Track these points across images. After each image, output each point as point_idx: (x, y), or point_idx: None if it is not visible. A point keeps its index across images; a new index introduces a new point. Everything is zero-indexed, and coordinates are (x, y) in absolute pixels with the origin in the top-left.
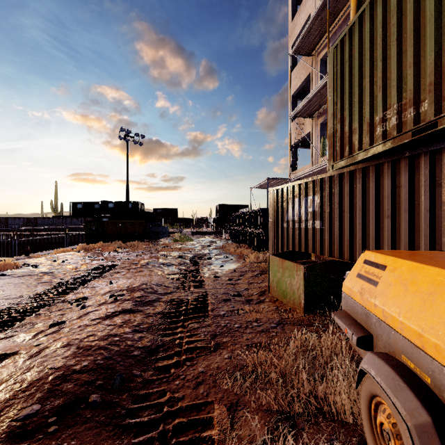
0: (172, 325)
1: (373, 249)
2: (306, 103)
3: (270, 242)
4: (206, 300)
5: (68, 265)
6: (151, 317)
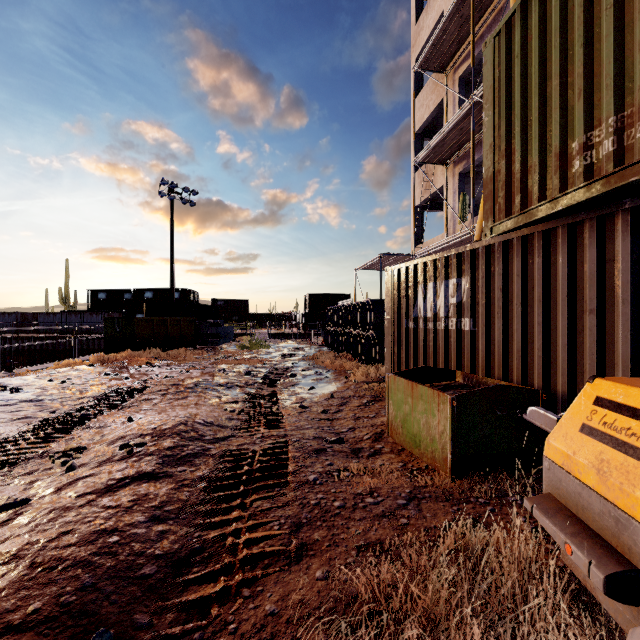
0: (222, 505)
1: (564, 366)
2: (439, 142)
3: (388, 351)
4: (284, 453)
5: (70, 387)
6: (188, 488)
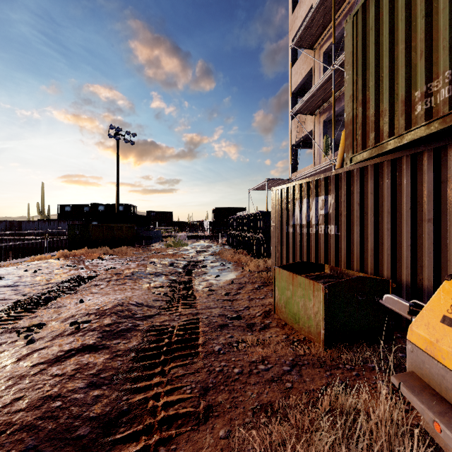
0: (146, 372)
1: (408, 262)
2: (309, 98)
3: (273, 249)
4: (196, 328)
5: (40, 276)
6: (120, 357)
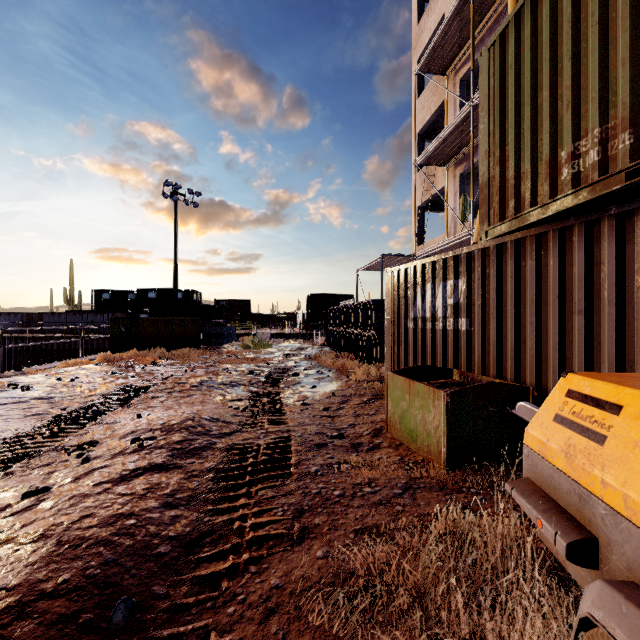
0: (229, 493)
1: (555, 365)
2: (440, 144)
3: (388, 350)
4: (287, 446)
5: (79, 386)
6: (197, 478)
